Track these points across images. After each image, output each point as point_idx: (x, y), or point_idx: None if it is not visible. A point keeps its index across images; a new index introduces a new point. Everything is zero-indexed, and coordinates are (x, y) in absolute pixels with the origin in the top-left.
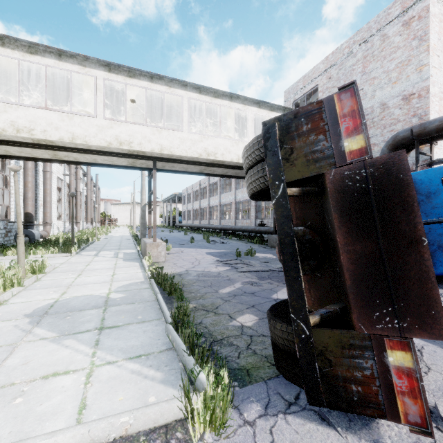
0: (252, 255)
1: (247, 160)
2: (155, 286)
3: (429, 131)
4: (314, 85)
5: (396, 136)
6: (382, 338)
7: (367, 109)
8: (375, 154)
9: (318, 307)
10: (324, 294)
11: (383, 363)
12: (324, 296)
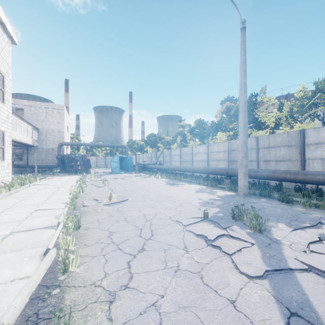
0: (27, 173)
1: (79, 157)
2: (50, 175)
3: (69, 144)
4: (22, 107)
5: (62, 143)
6: (89, 169)
7: (47, 129)
8: (50, 143)
9: (84, 169)
10: (84, 168)
11: (89, 170)
12: (84, 168)
